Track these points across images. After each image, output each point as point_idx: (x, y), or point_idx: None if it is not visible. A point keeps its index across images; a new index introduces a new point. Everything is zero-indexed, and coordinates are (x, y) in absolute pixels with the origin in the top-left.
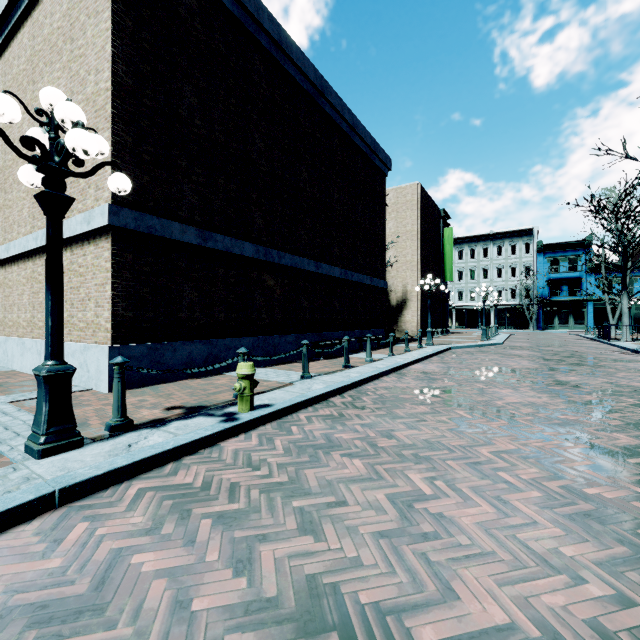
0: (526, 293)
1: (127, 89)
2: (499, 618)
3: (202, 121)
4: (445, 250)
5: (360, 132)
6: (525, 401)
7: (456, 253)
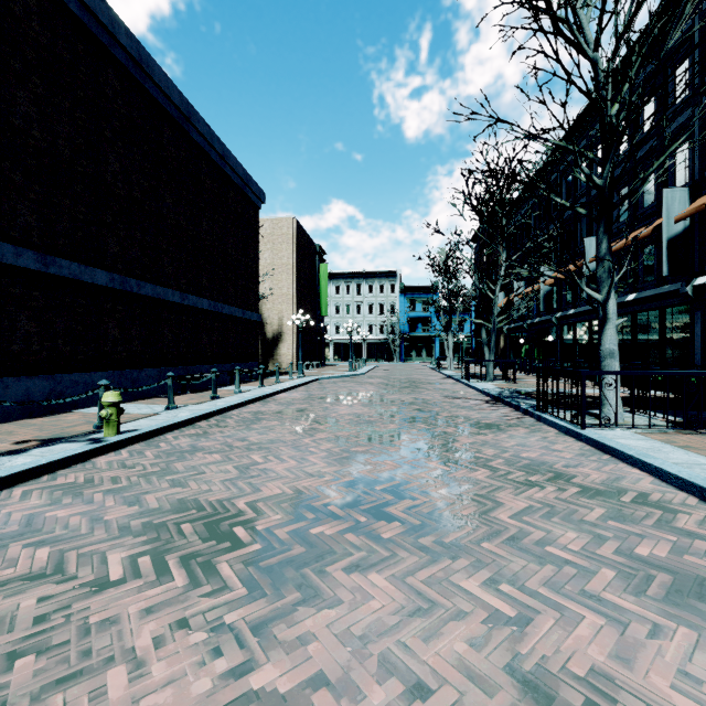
0: (392, 329)
1: None
2: (278, 492)
3: (42, 133)
4: (321, 285)
5: (231, 163)
6: (352, 412)
7: (334, 288)
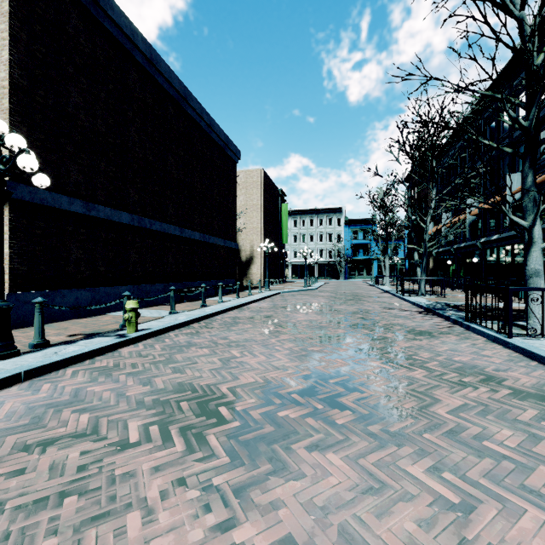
0: (338, 253)
1: (22, 89)
2: (252, 381)
3: (86, 116)
4: (282, 220)
5: (216, 130)
6: (308, 319)
7: (292, 222)
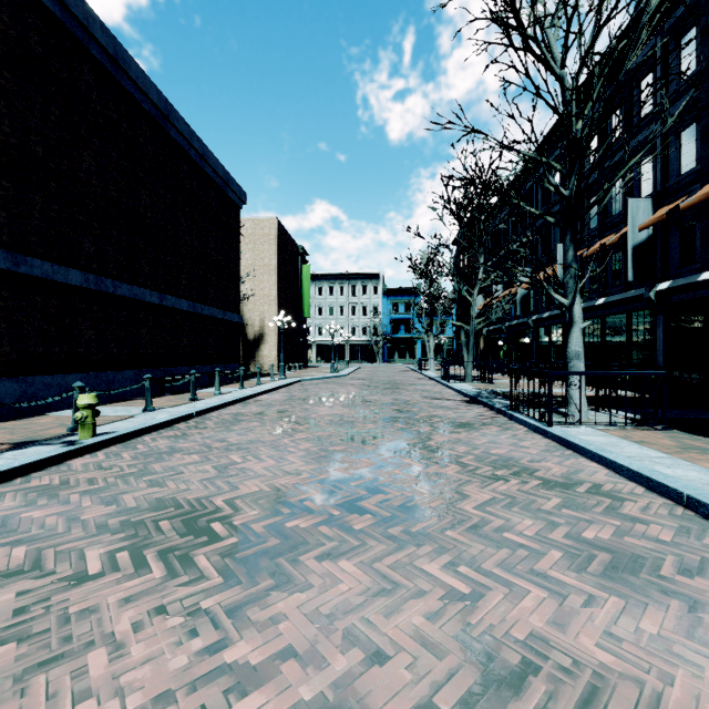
0: (375, 330)
1: None
2: (256, 490)
3: (12, 128)
4: (303, 286)
5: (211, 162)
6: (332, 413)
7: (317, 289)
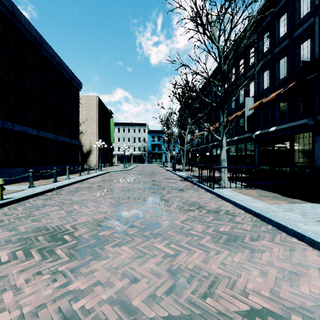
0: (144, 149)
1: None
2: (85, 220)
3: None
4: (111, 128)
5: (64, 67)
6: (123, 186)
7: (117, 129)
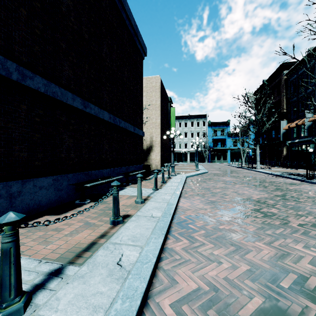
0: (203, 145)
1: None
2: None
3: None
4: (171, 119)
5: (126, 8)
6: None
7: None
